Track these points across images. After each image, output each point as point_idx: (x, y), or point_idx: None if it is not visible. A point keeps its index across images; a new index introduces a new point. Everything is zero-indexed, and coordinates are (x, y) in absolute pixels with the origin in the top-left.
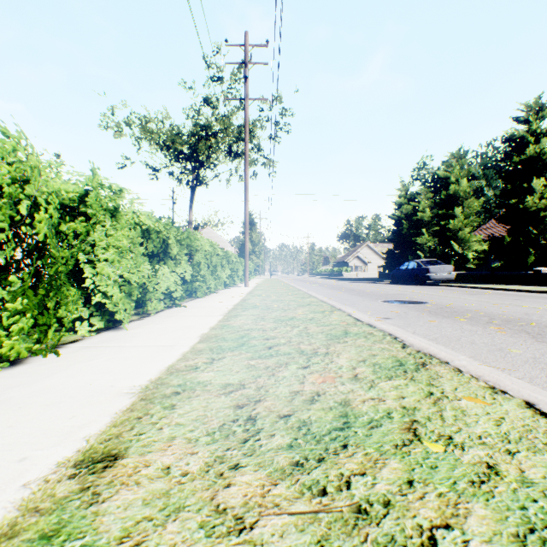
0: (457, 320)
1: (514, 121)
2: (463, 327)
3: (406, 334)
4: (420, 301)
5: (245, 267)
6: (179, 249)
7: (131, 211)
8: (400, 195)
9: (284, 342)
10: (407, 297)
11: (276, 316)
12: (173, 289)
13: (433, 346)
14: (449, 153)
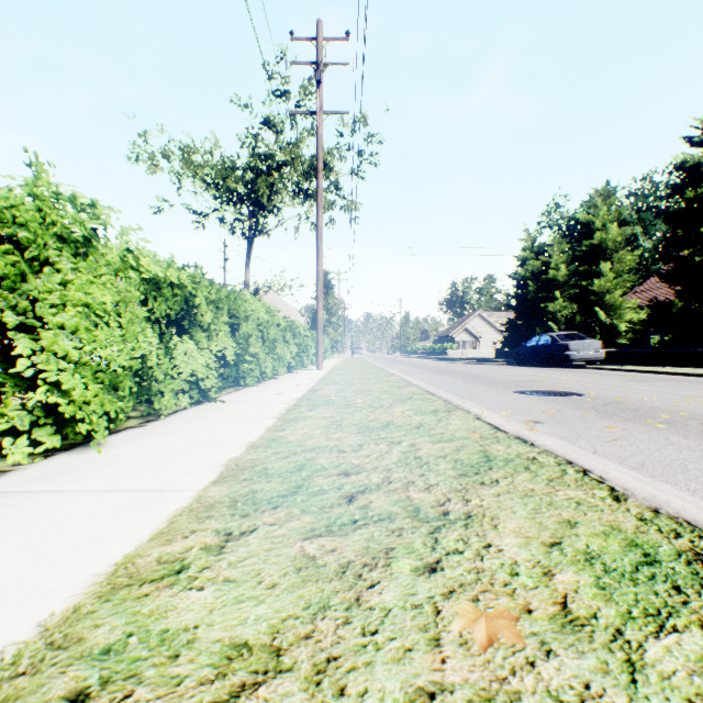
0: (651, 425)
1: (685, 143)
2: (673, 441)
3: (584, 455)
4: (571, 391)
5: (318, 343)
6: (215, 314)
7: (120, 248)
8: (524, 247)
9: (377, 482)
10: (548, 386)
11: (361, 420)
12: (203, 375)
13: (650, 484)
14: (592, 189)
